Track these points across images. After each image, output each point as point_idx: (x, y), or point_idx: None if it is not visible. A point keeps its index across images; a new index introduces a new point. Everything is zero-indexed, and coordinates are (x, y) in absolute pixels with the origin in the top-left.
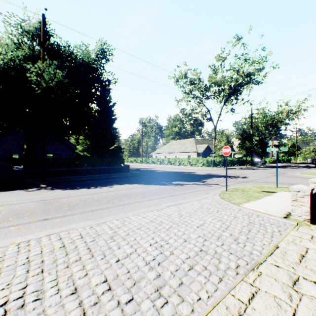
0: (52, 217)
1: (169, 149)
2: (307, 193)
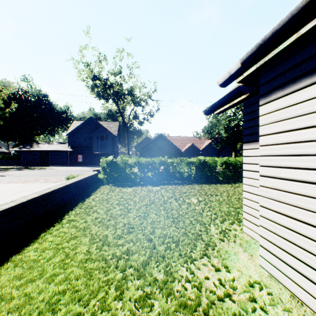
0: None
1: None
2: None
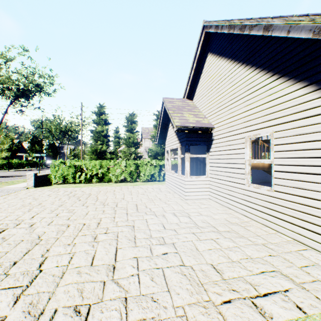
0: None
1: None
2: (33, 175)
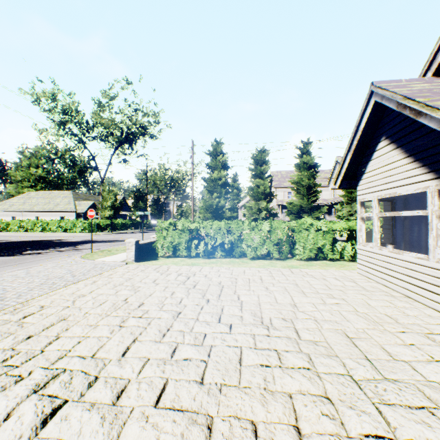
0: None
1: (22, 205)
2: (134, 243)
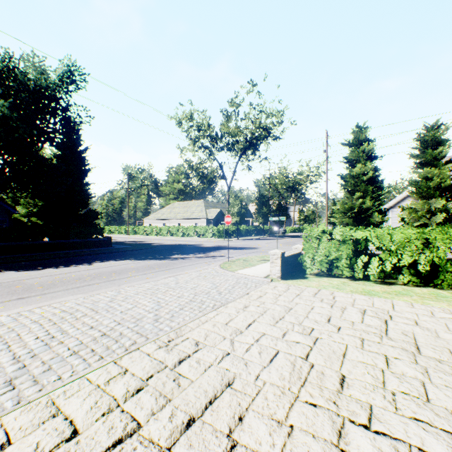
0: (29, 296)
1: (169, 214)
2: (279, 256)
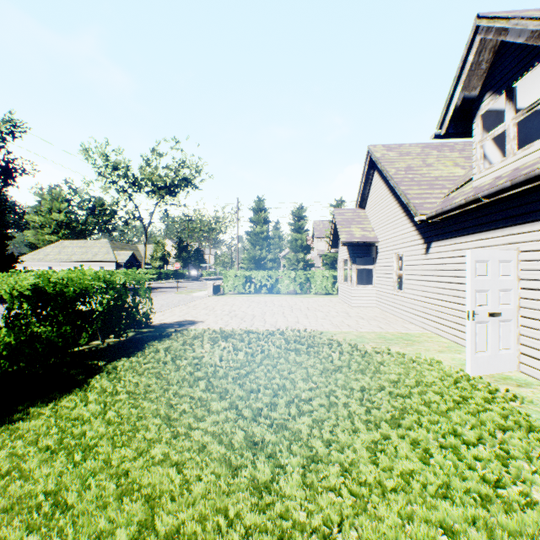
0: None
1: (58, 255)
2: (212, 284)
